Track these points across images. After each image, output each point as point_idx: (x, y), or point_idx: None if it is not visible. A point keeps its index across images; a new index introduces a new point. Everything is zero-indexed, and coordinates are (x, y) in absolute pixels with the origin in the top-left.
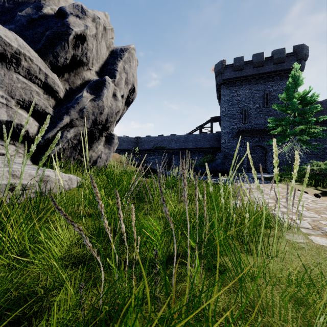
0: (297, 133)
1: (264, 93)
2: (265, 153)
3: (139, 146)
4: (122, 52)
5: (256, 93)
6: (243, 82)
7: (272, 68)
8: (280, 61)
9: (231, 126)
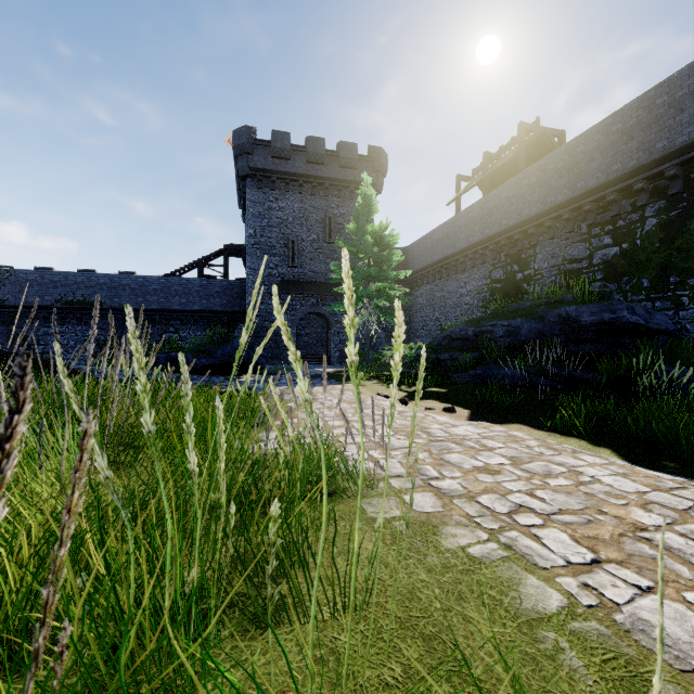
0: (374, 294)
1: (326, 216)
2: (328, 328)
3: (5, 296)
4: None
5: (312, 212)
6: (290, 185)
7: (338, 174)
8: (350, 164)
9: (268, 271)
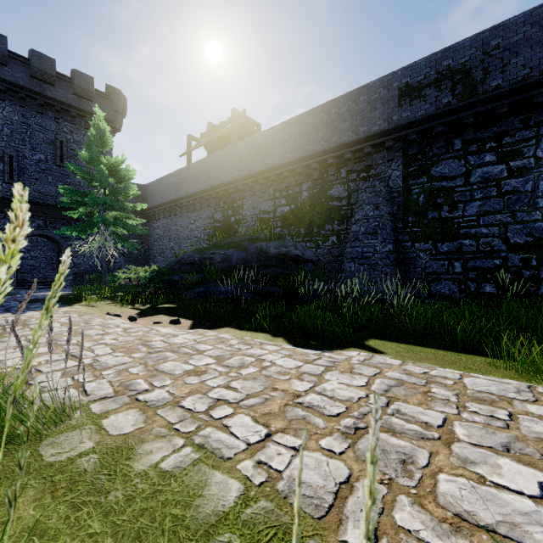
0: (110, 221)
1: (56, 138)
2: (60, 251)
3: None
4: None
5: (38, 130)
6: (7, 94)
7: (72, 100)
8: (86, 95)
9: None
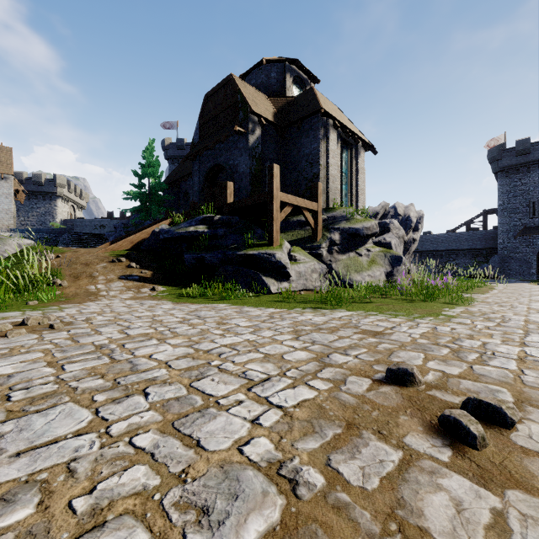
0: None
1: None
2: None
3: None
4: (420, 219)
5: None
6: (531, 168)
7: None
8: None
9: (512, 223)
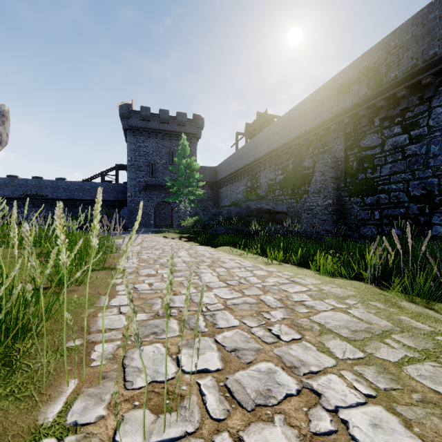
0: (186, 193)
1: (170, 151)
2: (172, 209)
3: None
4: None
5: (163, 148)
6: (150, 134)
7: (177, 128)
8: (183, 124)
9: (138, 179)
